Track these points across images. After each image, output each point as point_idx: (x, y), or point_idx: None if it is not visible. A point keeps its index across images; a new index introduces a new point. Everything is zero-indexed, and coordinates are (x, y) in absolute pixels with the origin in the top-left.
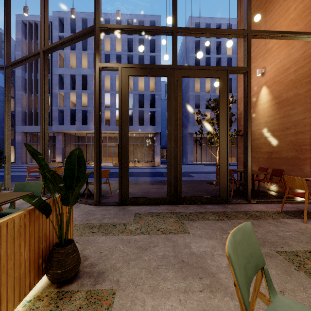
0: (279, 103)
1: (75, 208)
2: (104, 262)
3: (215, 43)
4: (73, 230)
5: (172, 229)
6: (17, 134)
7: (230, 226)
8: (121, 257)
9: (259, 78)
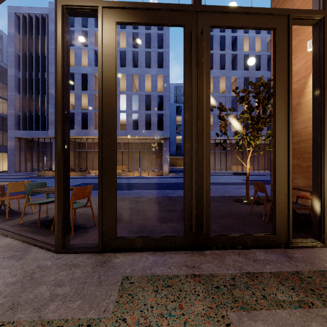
0: None
1: (14, 261)
2: None
3: (230, 37)
4: None
5: None
6: (10, 139)
7: None
8: None
9: (308, 55)
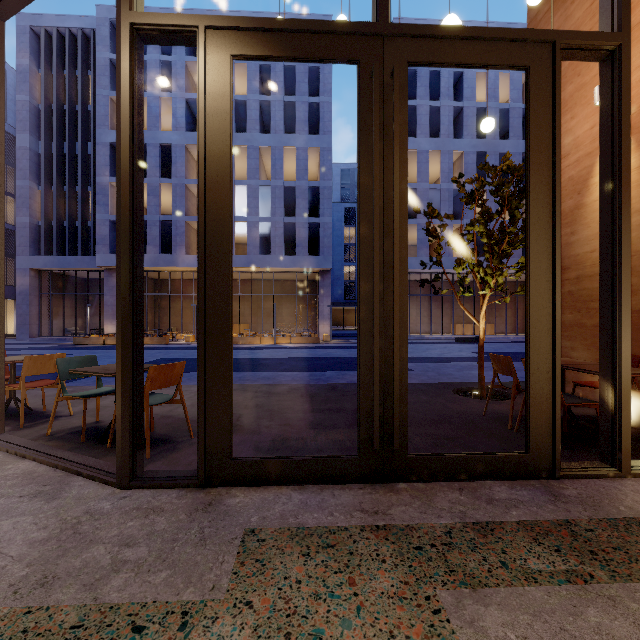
0: None
1: (41, 503)
2: None
3: (450, 75)
4: None
5: None
6: (20, 273)
7: None
8: None
9: (597, 113)
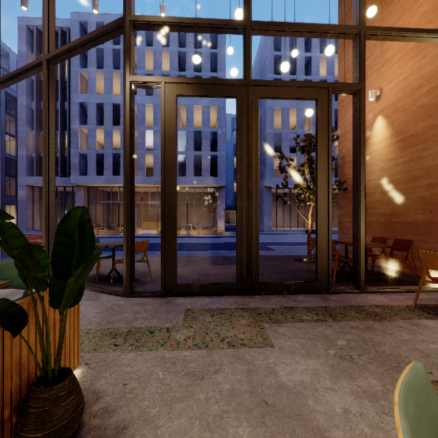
0: (404, 141)
1: (92, 301)
2: (128, 404)
3: (303, 58)
4: (84, 341)
5: (245, 339)
6: (20, 188)
7: (337, 333)
8: (159, 395)
9: (371, 104)
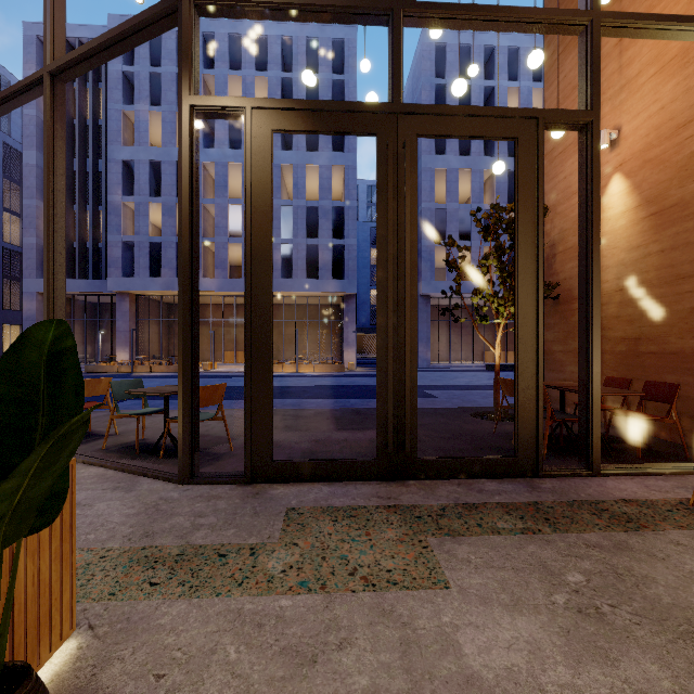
0: (660, 215)
1: (122, 493)
2: None
3: (481, 90)
4: (94, 575)
5: (394, 570)
6: (27, 298)
7: (565, 557)
8: None
9: (602, 155)
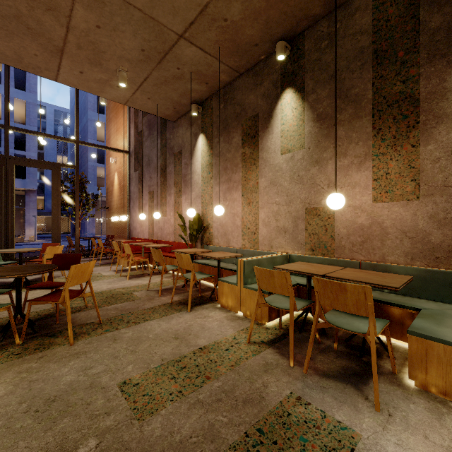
0: (121, 188)
1: None
2: None
3: None
4: None
5: None
6: None
7: None
8: None
9: (115, 164)
